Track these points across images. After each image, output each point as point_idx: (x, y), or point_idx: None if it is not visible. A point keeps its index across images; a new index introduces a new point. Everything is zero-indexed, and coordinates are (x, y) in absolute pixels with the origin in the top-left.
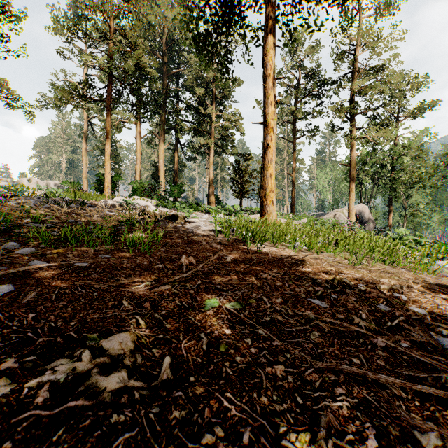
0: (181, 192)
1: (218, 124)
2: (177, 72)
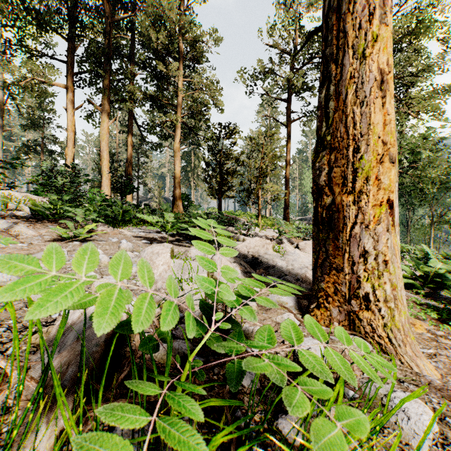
0: (130, 187)
1: (187, 93)
2: (128, 17)
